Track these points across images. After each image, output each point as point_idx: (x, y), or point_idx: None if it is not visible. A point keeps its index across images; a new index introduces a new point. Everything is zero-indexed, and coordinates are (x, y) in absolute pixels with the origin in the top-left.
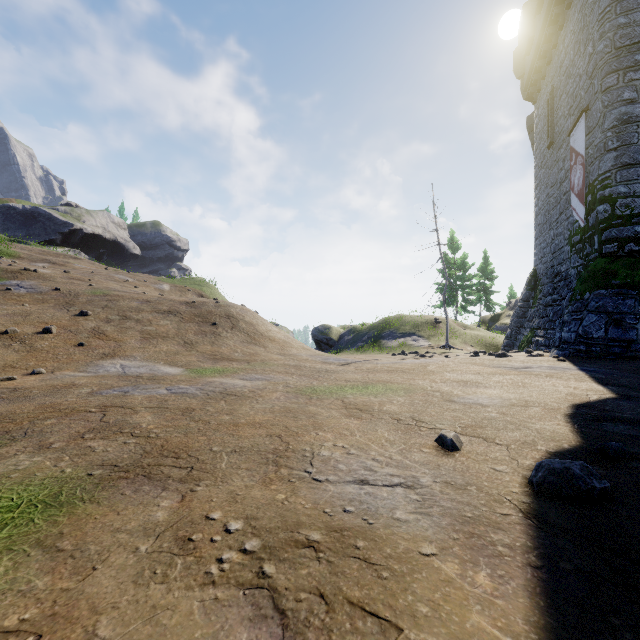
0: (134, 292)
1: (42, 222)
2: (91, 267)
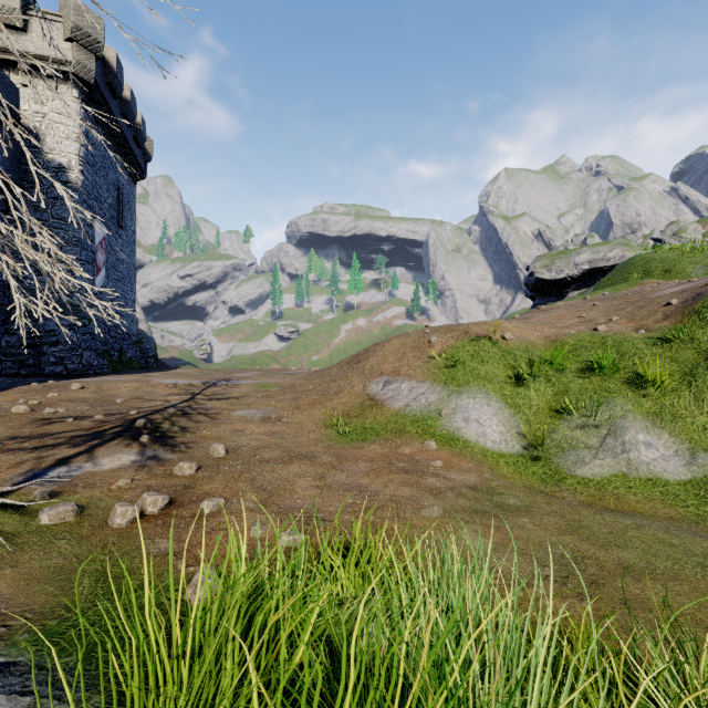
0: None
1: None
2: None
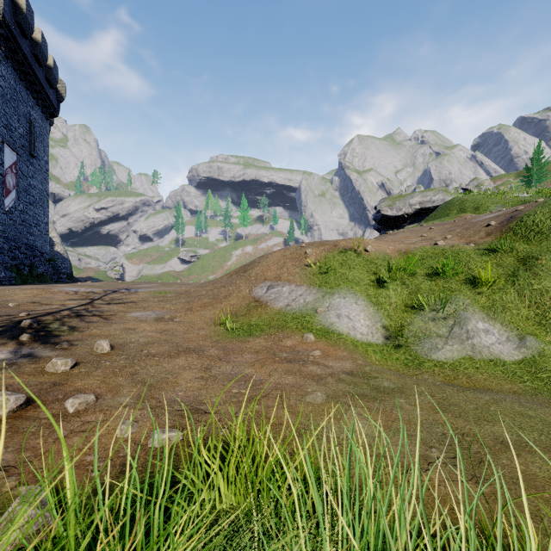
0: None
1: None
2: None
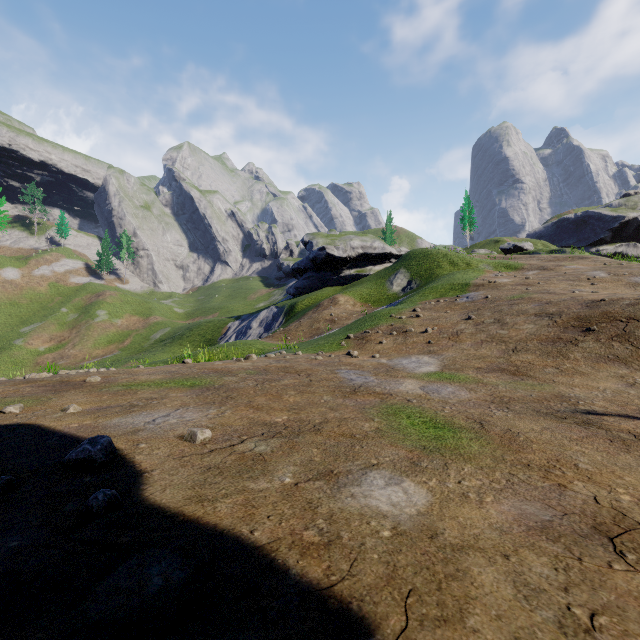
0: (561, 292)
1: (591, 224)
2: (585, 266)
